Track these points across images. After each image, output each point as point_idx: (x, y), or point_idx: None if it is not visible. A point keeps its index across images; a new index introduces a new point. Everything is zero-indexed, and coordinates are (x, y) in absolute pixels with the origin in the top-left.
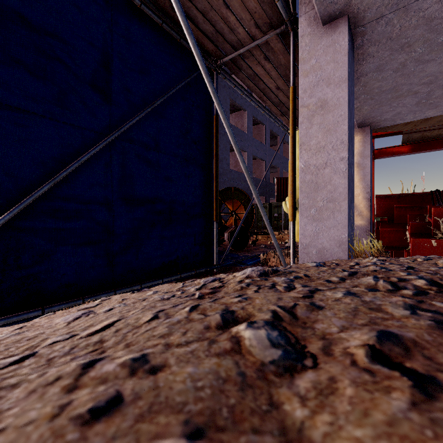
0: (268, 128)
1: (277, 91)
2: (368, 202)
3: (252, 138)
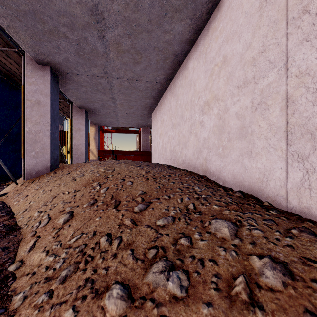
0: None
1: (63, 108)
2: (97, 151)
3: None
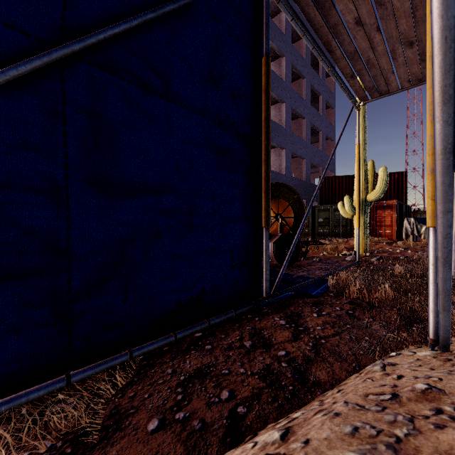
0: (309, 122)
1: (355, 29)
2: None
3: (291, 133)
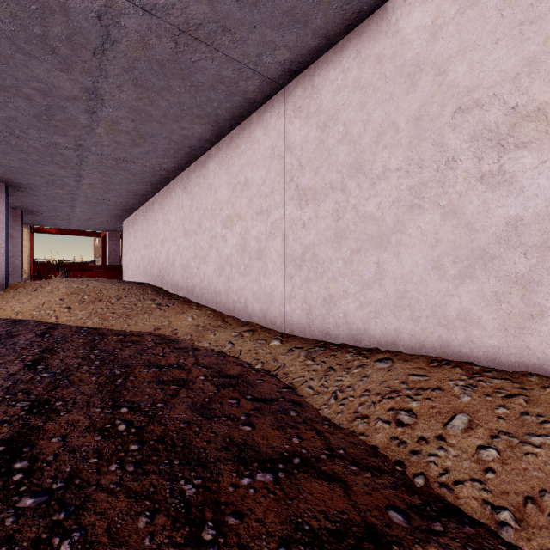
0: None
1: None
2: (29, 265)
3: None
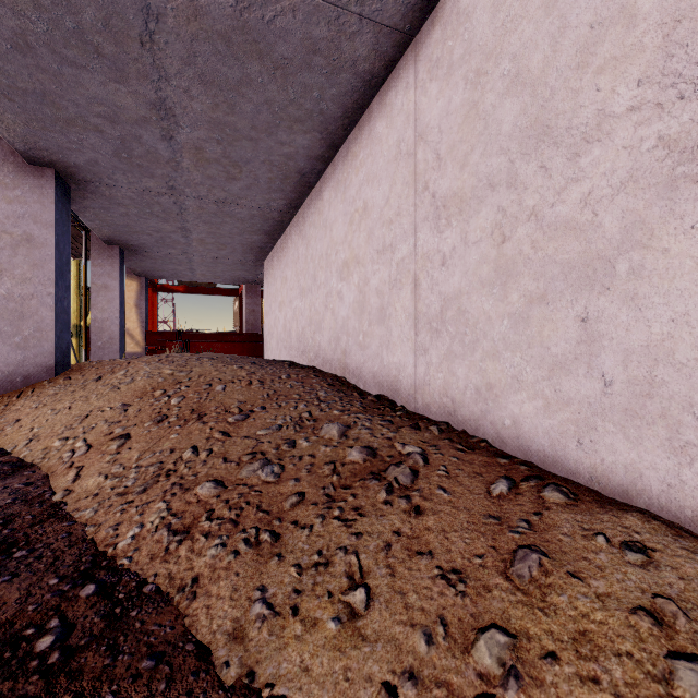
0: None
1: None
2: (144, 334)
3: None
